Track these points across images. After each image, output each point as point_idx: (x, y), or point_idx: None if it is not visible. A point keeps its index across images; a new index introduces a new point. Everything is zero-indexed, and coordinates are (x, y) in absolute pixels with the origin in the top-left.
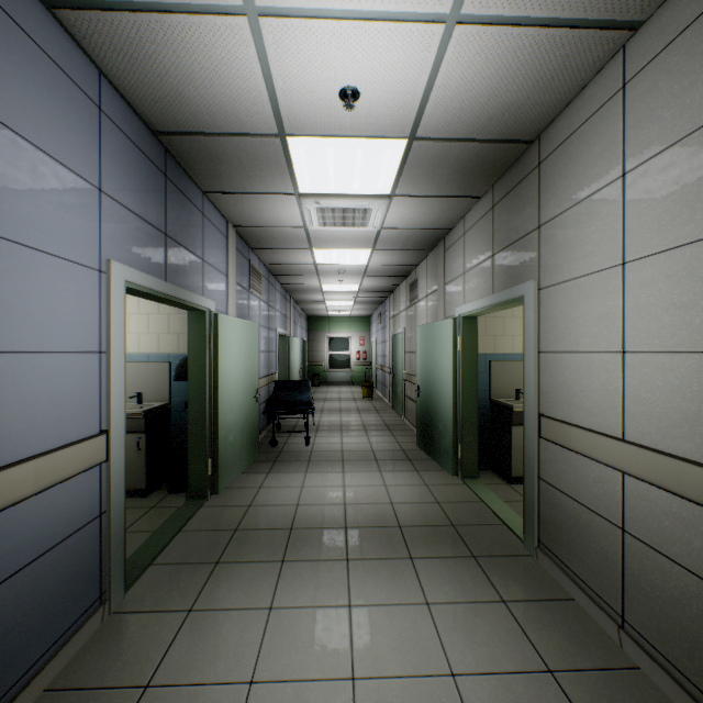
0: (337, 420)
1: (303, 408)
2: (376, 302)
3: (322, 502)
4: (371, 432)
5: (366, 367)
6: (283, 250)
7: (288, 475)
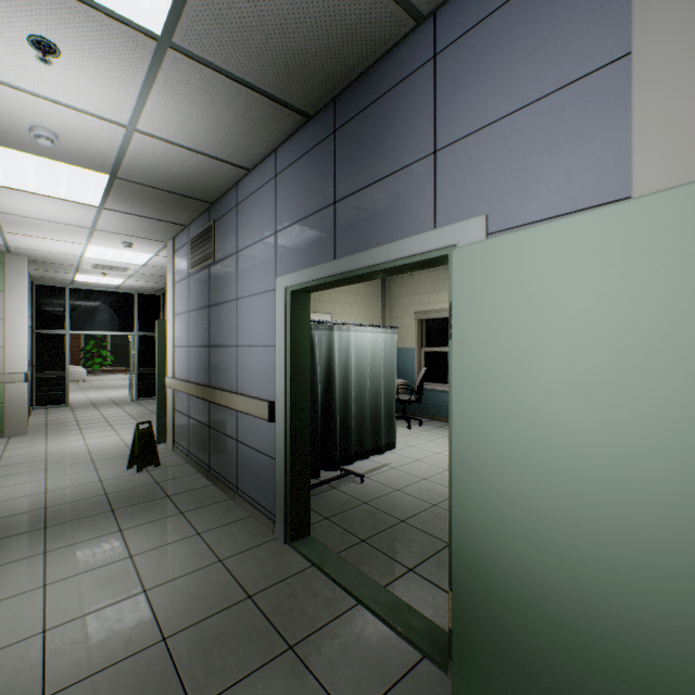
0: None
1: None
2: None
3: None
4: None
5: None
6: None
7: None
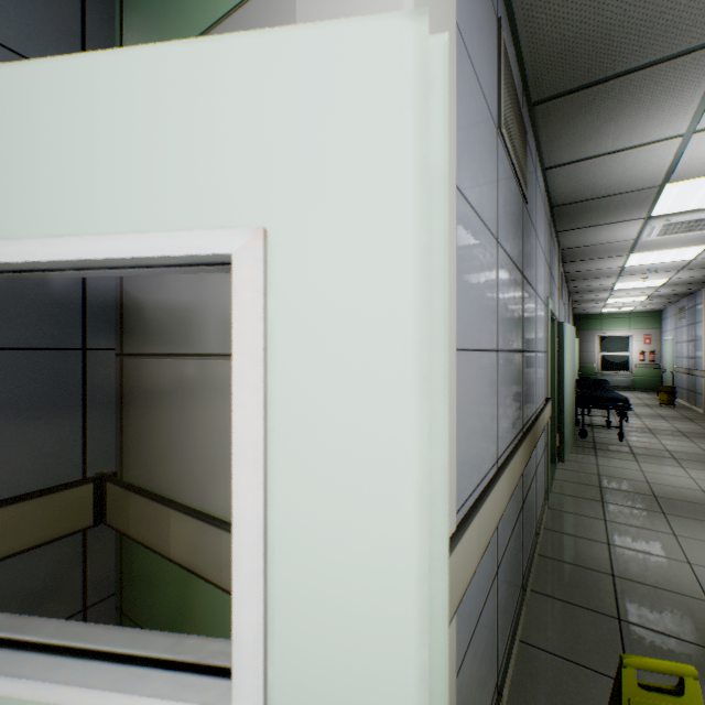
0: (639, 423)
1: (619, 404)
2: (679, 295)
3: (673, 485)
4: (695, 439)
5: (653, 370)
6: (595, 260)
7: (617, 460)
